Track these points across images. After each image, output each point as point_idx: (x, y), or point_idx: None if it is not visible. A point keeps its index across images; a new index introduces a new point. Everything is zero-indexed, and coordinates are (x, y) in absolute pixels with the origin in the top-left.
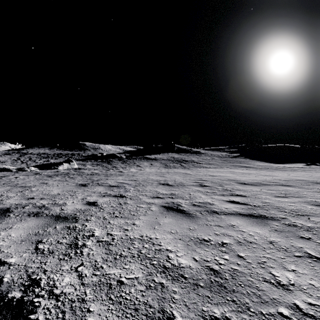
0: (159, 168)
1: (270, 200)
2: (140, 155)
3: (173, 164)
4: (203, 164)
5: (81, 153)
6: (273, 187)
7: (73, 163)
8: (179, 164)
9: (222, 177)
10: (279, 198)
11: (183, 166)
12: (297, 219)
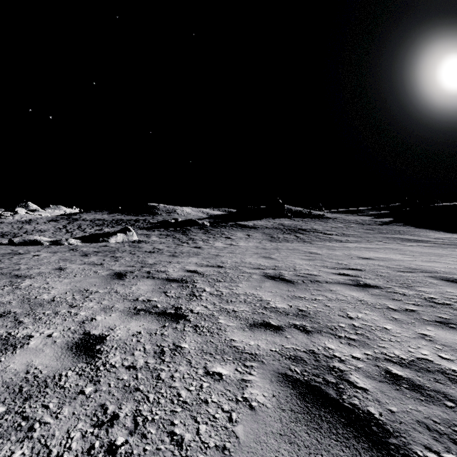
0: (261, 242)
1: None
2: (232, 221)
3: (284, 235)
4: (333, 235)
5: (148, 218)
6: None
7: (131, 233)
8: (293, 236)
9: (388, 262)
10: None
11: (300, 238)
12: None
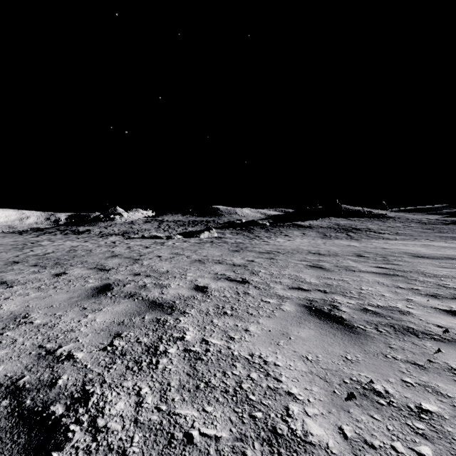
0: (313, 239)
1: (426, 268)
2: (289, 221)
3: (336, 233)
4: (385, 234)
5: (216, 219)
6: None
7: (213, 231)
8: (344, 234)
9: (397, 250)
10: (440, 268)
11: (350, 236)
12: (427, 278)
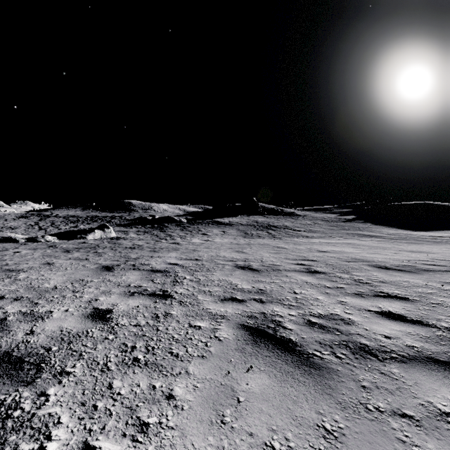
0: (235, 238)
1: None
2: (208, 218)
3: (257, 231)
4: (301, 231)
5: (124, 215)
6: (447, 277)
7: (109, 230)
8: (265, 232)
9: (339, 255)
10: None
11: (271, 234)
12: None
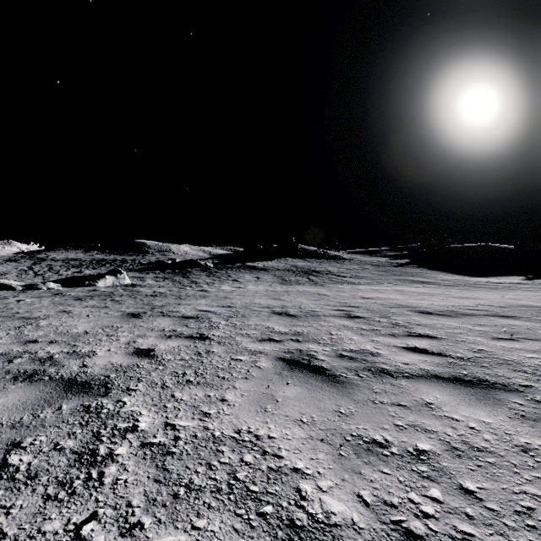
0: (271, 285)
1: (486, 346)
2: (239, 262)
3: (296, 277)
4: (347, 277)
5: (138, 258)
6: (483, 320)
7: (122, 275)
8: (305, 278)
9: (384, 301)
10: (502, 342)
11: (312, 281)
12: None
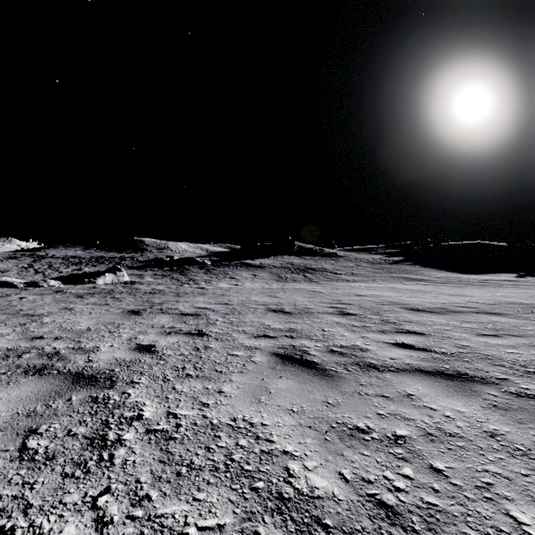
0: (267, 282)
1: (471, 341)
2: (236, 259)
3: (292, 274)
4: (342, 274)
5: (136, 256)
6: (471, 317)
7: (121, 273)
8: (301, 275)
9: (377, 298)
10: (485, 338)
11: (308, 278)
12: (531, 382)
